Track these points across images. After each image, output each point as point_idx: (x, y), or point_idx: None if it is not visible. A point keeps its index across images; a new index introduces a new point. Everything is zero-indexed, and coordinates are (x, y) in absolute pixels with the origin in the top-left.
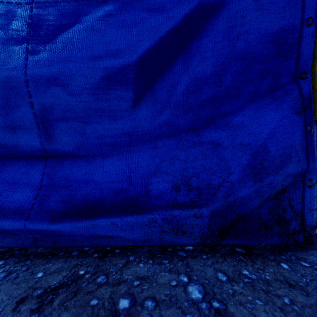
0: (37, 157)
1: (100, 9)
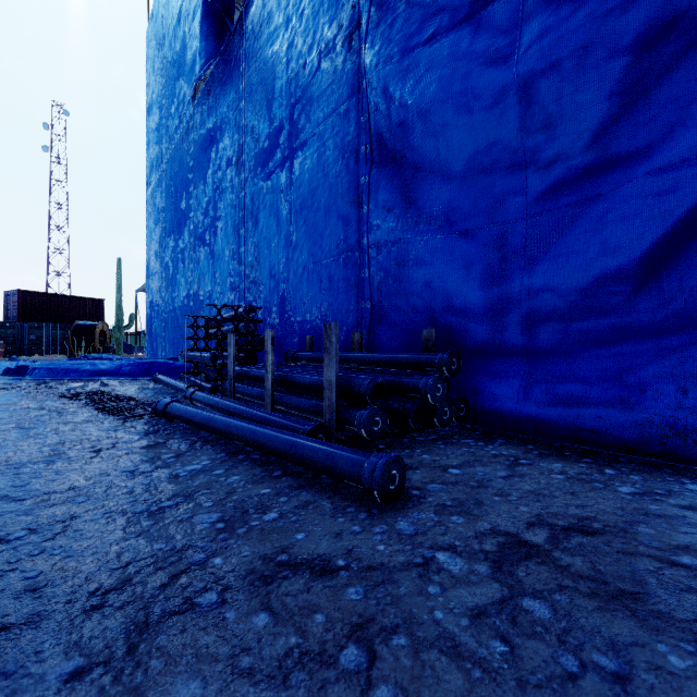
0: (518, 353)
1: (584, 210)
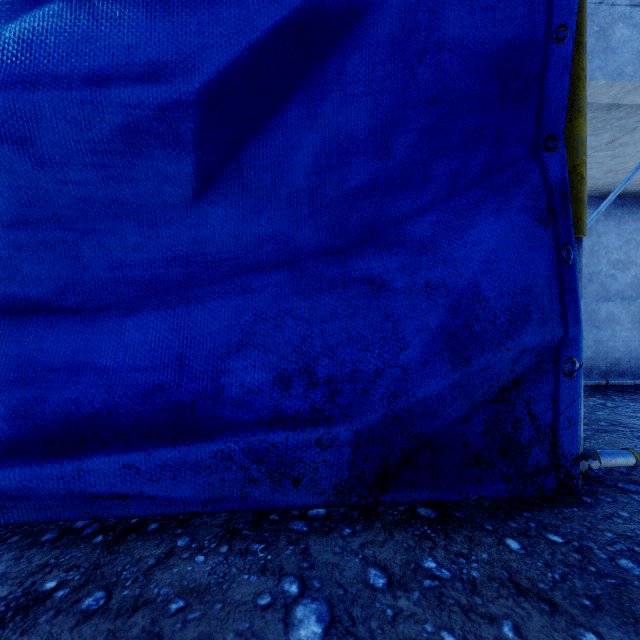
0: None
1: None
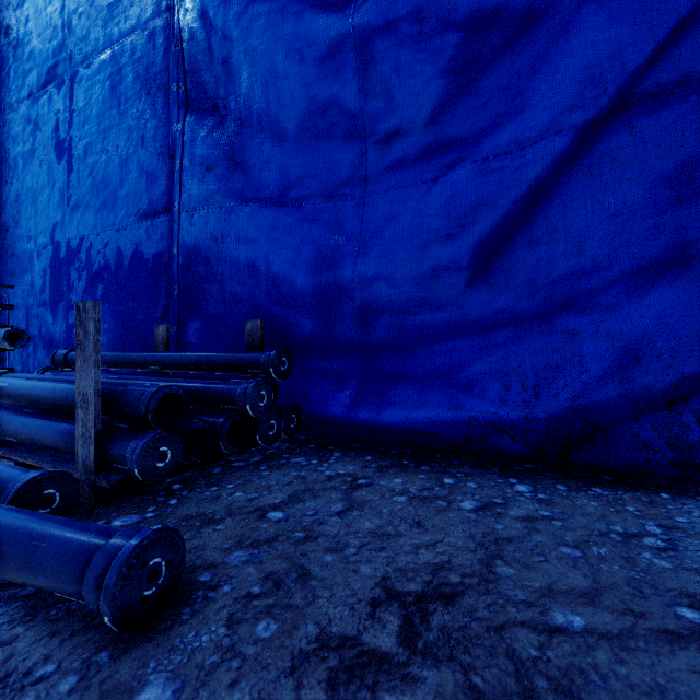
0: (356, 351)
1: (421, 193)
